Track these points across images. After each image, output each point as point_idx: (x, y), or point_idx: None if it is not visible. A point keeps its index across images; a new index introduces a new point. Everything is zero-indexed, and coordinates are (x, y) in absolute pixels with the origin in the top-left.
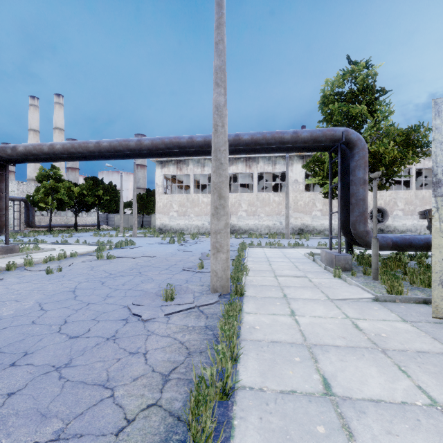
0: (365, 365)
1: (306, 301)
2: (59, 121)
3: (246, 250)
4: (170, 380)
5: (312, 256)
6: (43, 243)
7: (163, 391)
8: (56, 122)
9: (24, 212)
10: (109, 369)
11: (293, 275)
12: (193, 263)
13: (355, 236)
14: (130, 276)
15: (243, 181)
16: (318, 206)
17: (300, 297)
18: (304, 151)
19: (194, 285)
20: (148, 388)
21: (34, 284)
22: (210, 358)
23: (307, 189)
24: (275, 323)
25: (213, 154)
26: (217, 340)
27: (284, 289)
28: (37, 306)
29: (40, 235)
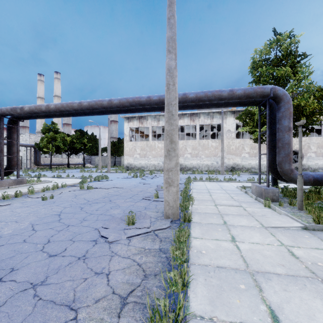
0: (309, 297)
1: (243, 228)
2: (57, 91)
3: (191, 183)
4: (127, 304)
5: (244, 189)
6: (44, 177)
7: (120, 316)
8: (55, 91)
9: (33, 154)
10: (76, 289)
11: (230, 204)
12: (150, 193)
13: (281, 173)
14: (102, 203)
15: (188, 131)
16: (246, 150)
17: (238, 224)
18: (238, 106)
19: (150, 211)
20: (107, 312)
21: (32, 208)
22: (163, 284)
23: (237, 136)
24: (219, 248)
25: (166, 107)
26: (169, 263)
27: (224, 217)
28: (30, 226)
29: (44, 171)
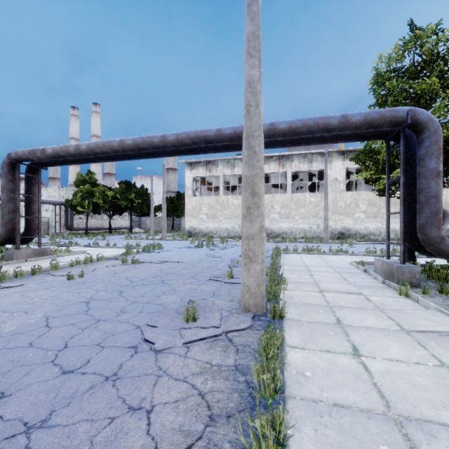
0: None
1: (370, 331)
2: (96, 129)
3: (281, 256)
4: None
5: (362, 265)
6: (76, 246)
7: None
8: (93, 129)
9: (64, 215)
10: (95, 440)
11: (343, 290)
12: (221, 271)
13: (424, 243)
14: (151, 285)
15: (276, 182)
16: (362, 207)
17: (360, 325)
18: (353, 140)
19: (221, 300)
20: None
21: (51, 292)
22: (243, 441)
23: (348, 188)
24: (334, 368)
25: (245, 142)
26: (251, 393)
27: (336, 311)
28: (43, 320)
29: (77, 238)
